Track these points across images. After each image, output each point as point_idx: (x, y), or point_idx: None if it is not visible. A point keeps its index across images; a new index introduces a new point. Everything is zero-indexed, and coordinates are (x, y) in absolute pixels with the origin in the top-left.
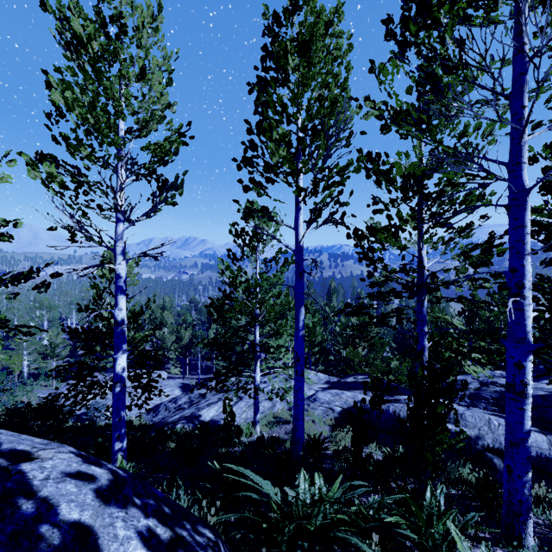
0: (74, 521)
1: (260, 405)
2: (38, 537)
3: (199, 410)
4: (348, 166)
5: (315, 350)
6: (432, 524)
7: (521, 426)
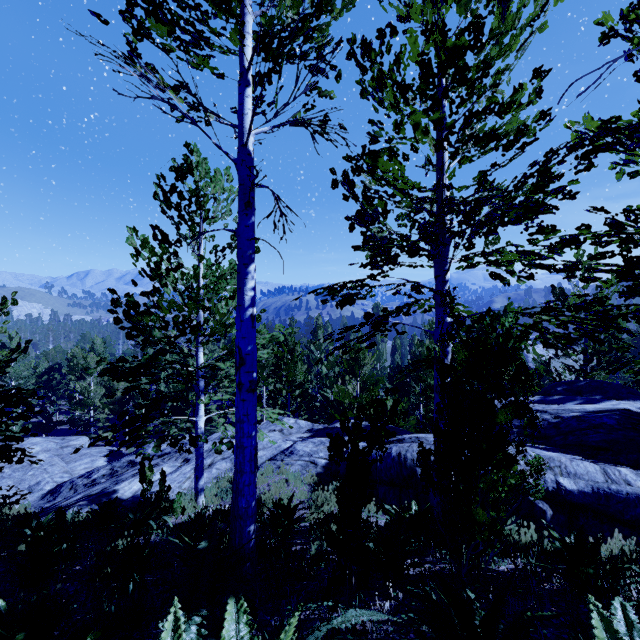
0: None
1: (213, 468)
2: None
3: (117, 484)
4: None
5: (295, 394)
6: None
7: None
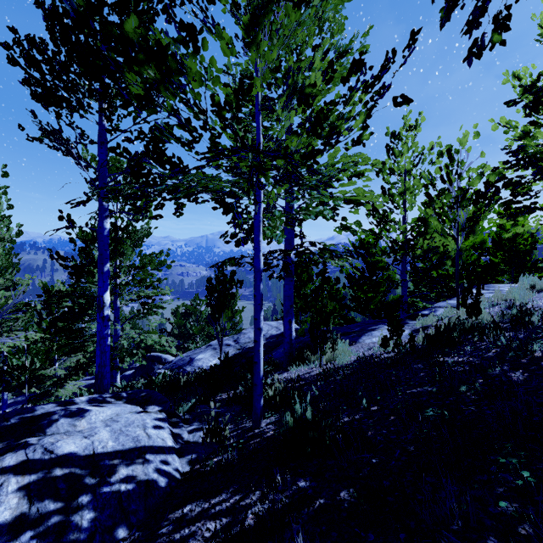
0: None
1: None
2: None
3: None
4: None
5: None
6: None
7: None
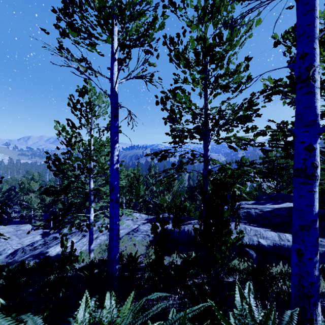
0: None
1: (97, 239)
2: None
3: (48, 249)
4: (154, 21)
5: (140, 201)
6: None
7: (311, 208)
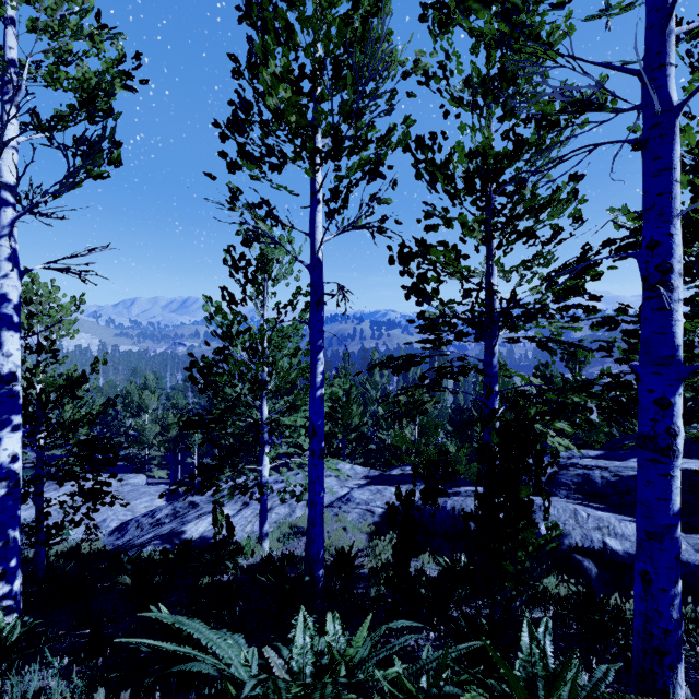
0: None
1: (272, 512)
2: None
3: (184, 525)
4: (390, 133)
5: (351, 437)
6: (536, 698)
7: (666, 505)
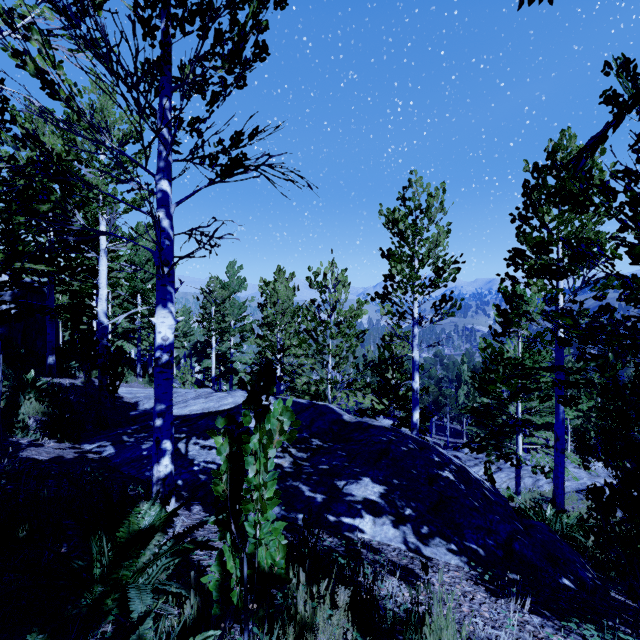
0: (459, 463)
1: (522, 481)
2: (454, 462)
3: None
4: (608, 285)
5: None
6: None
7: None
